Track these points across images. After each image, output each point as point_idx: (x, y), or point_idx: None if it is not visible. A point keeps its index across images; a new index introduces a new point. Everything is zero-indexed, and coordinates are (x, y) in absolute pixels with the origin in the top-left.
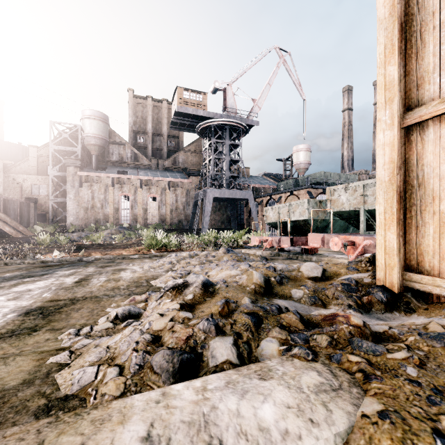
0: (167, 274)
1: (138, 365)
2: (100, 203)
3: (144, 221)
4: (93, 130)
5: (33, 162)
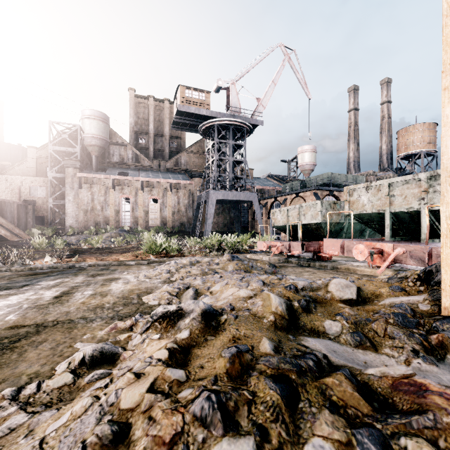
0: (162, 288)
1: None
2: (100, 205)
3: (145, 224)
4: (93, 130)
5: (32, 163)
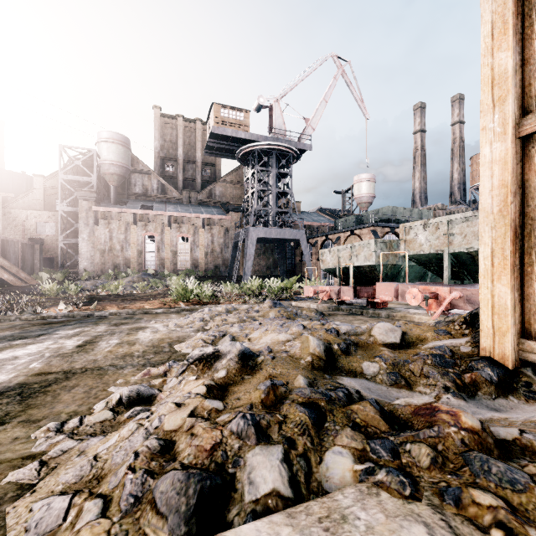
0: (196, 336)
1: (133, 496)
2: (120, 244)
3: (173, 266)
4: (111, 156)
5: (39, 195)
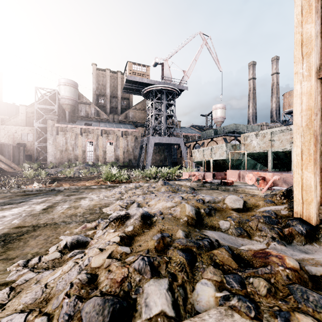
0: (116, 203)
1: (68, 315)
2: (71, 147)
3: (103, 160)
4: (66, 93)
5: (23, 117)
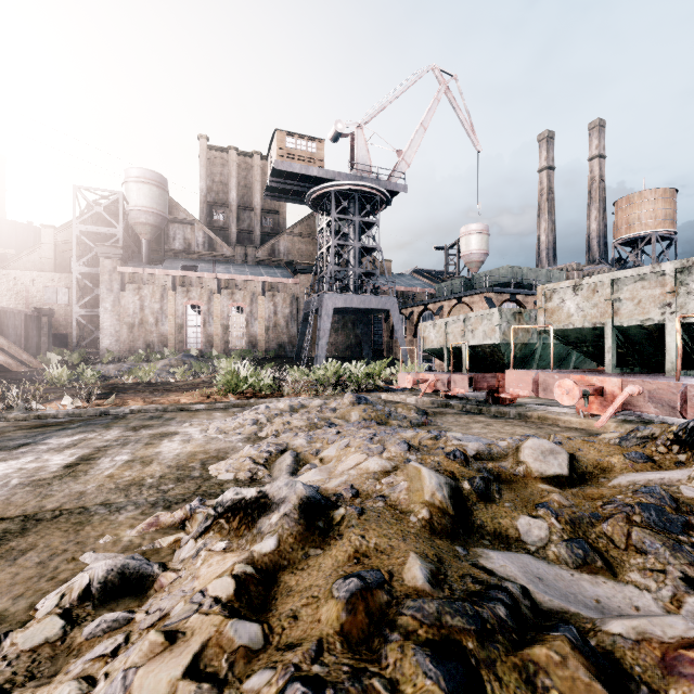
0: (242, 452)
1: None
2: (154, 316)
3: (223, 345)
4: (143, 200)
5: (48, 251)
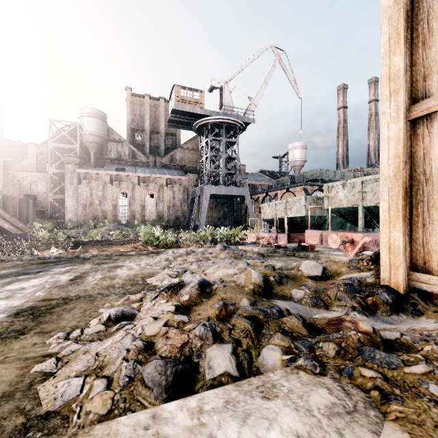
0: (163, 272)
1: (128, 377)
2: (98, 200)
3: (141, 218)
4: (91, 128)
5: (32, 159)
